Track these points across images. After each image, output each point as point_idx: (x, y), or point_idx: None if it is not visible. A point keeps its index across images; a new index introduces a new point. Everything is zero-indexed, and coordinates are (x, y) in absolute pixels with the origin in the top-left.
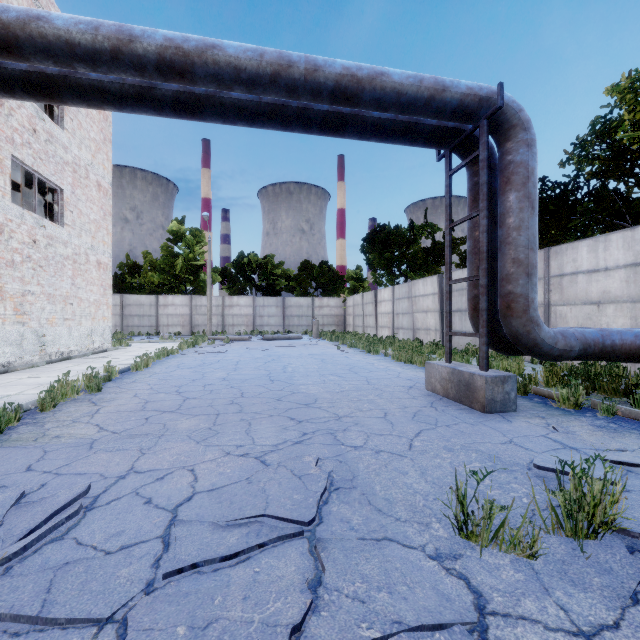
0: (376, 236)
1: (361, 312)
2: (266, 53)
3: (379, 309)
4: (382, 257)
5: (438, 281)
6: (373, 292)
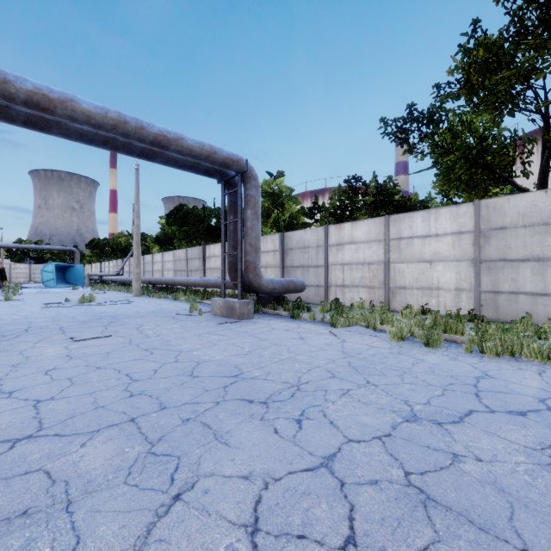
0: (91, 244)
1: (88, 272)
2: (37, 247)
3: (92, 271)
4: (94, 252)
5: (100, 264)
6: (91, 265)
